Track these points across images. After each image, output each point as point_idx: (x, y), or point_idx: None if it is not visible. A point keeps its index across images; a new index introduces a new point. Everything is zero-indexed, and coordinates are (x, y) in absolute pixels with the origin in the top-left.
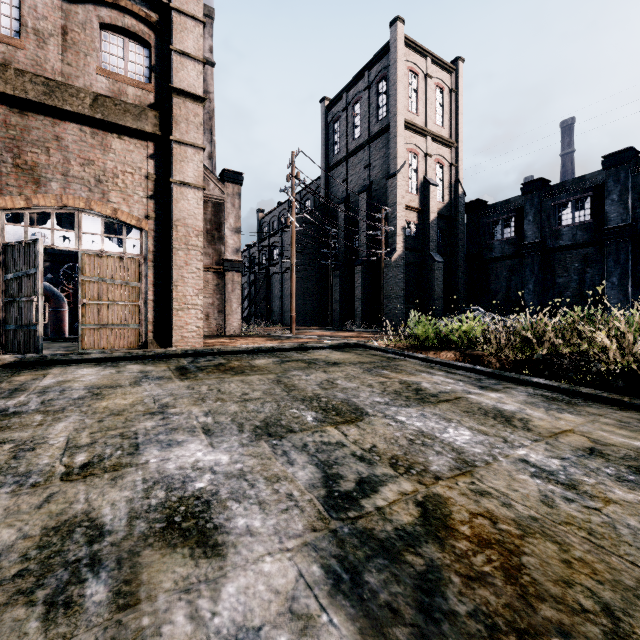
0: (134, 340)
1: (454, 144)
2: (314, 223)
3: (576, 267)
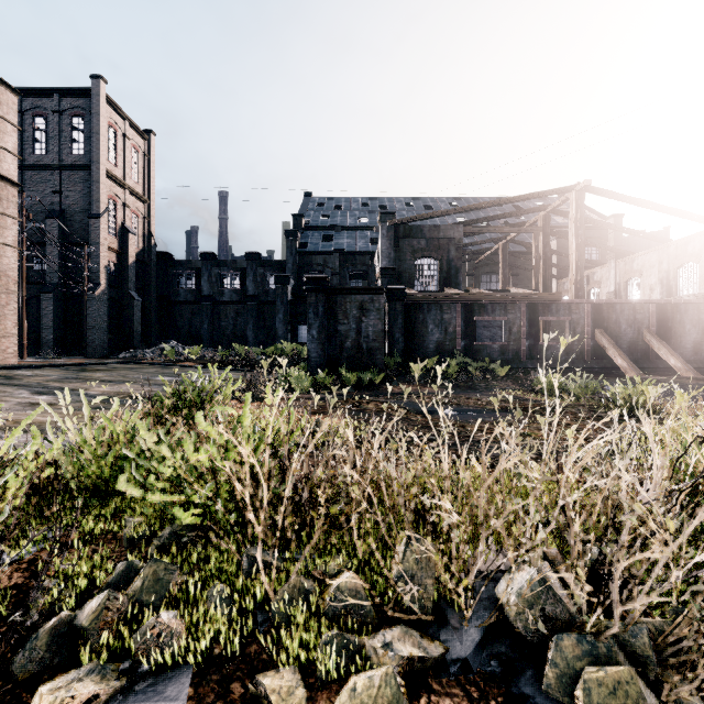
0: None
1: (148, 201)
2: None
3: (233, 316)
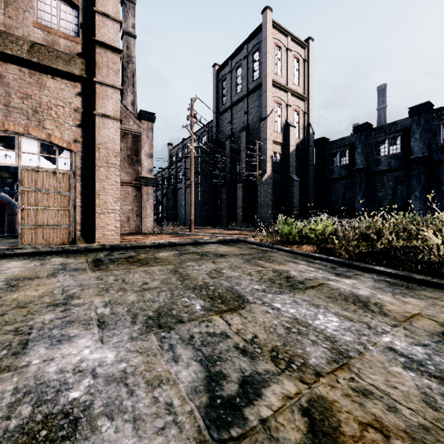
0: (65, 237)
1: (306, 98)
2: (208, 153)
3: (391, 185)
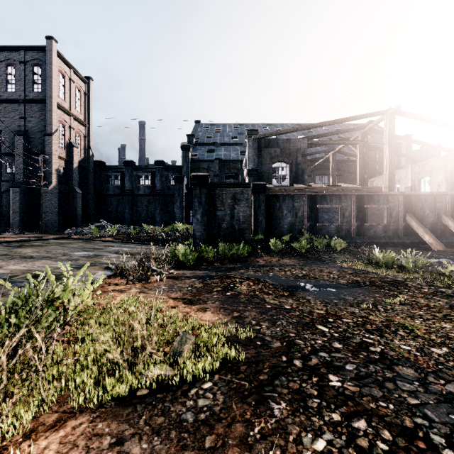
0: None
1: (87, 125)
2: None
3: (146, 204)
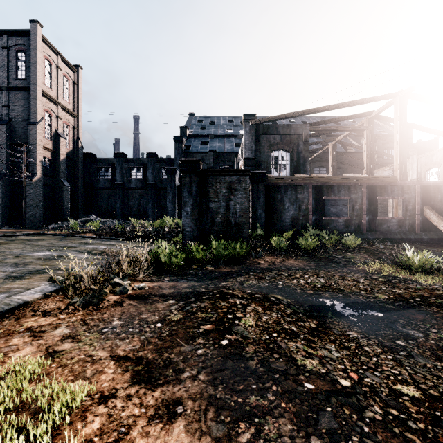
0: None
1: (76, 116)
2: None
3: (137, 197)
